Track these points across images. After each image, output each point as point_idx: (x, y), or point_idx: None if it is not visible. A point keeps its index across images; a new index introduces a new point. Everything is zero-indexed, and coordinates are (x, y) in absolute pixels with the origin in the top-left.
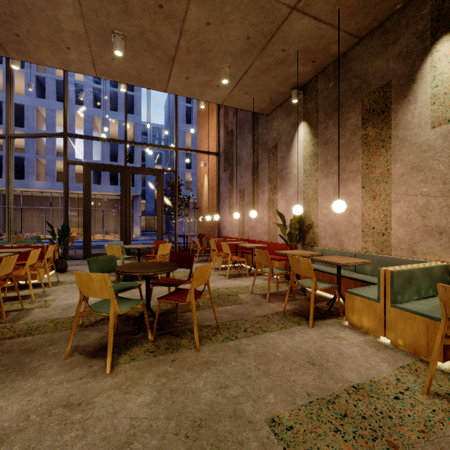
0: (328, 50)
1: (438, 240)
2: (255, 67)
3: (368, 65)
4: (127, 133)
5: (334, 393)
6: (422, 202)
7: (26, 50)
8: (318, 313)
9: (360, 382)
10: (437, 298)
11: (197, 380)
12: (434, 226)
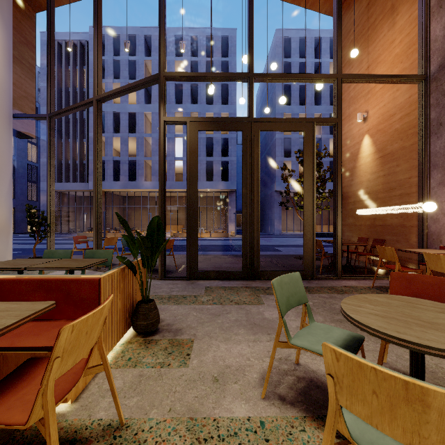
0: None
1: None
2: None
3: None
4: None
5: None
6: None
7: None
8: None
9: None
10: None
11: None
12: None
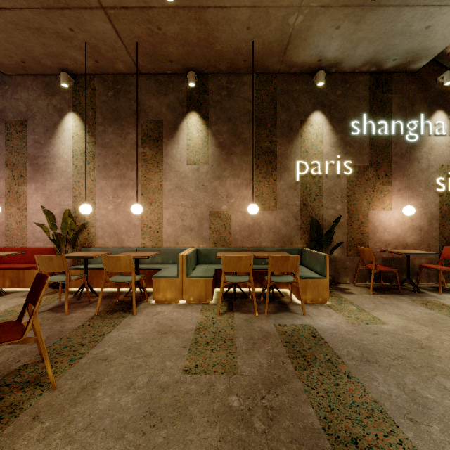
0: (113, 62)
1: (190, 234)
2: (22, 15)
3: (146, 99)
4: None
5: (193, 338)
6: (182, 210)
7: None
8: (126, 304)
9: (196, 326)
10: (198, 268)
11: (99, 402)
12: (188, 225)
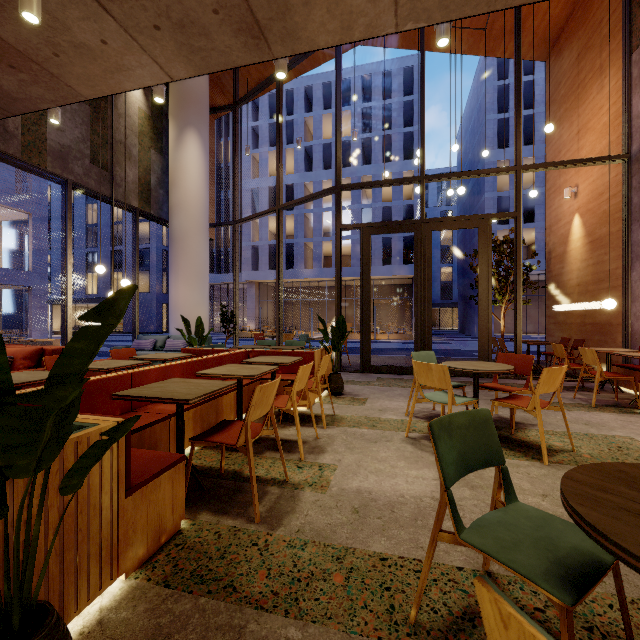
0: None
1: None
2: None
3: None
4: (403, 189)
5: None
6: None
7: (292, 28)
8: None
9: None
10: None
11: None
12: None
